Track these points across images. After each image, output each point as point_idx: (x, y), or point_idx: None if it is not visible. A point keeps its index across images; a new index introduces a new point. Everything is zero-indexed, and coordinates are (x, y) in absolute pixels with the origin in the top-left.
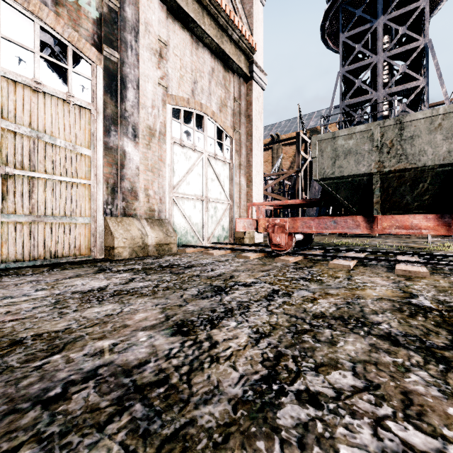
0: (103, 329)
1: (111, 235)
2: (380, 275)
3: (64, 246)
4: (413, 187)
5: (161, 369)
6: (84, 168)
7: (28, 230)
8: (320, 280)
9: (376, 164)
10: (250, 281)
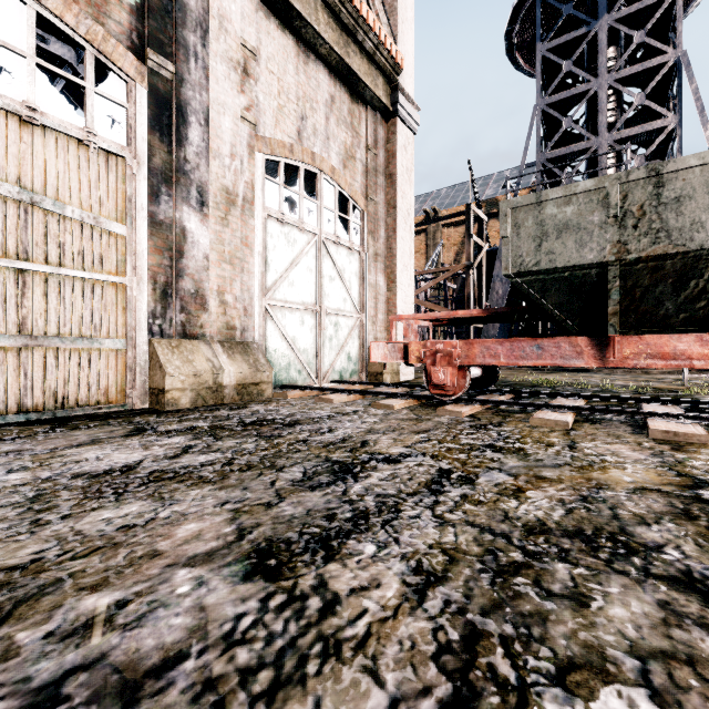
0: (108, 562)
1: (160, 369)
2: (624, 440)
3: (79, 388)
4: (679, 286)
5: (209, 681)
6: (115, 256)
7: (16, 361)
8: (521, 450)
9: (614, 247)
10: (397, 452)
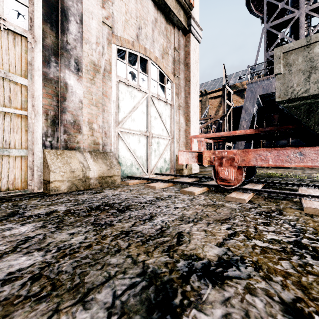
0: None
1: (47, 168)
2: None
3: None
4: None
5: None
6: (20, 97)
7: None
8: None
9: None
10: (214, 255)
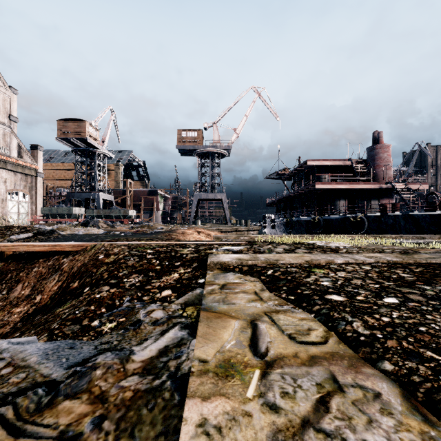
0: None
1: None
2: None
3: None
4: (54, 216)
5: None
6: None
7: None
8: None
9: (49, 212)
10: None
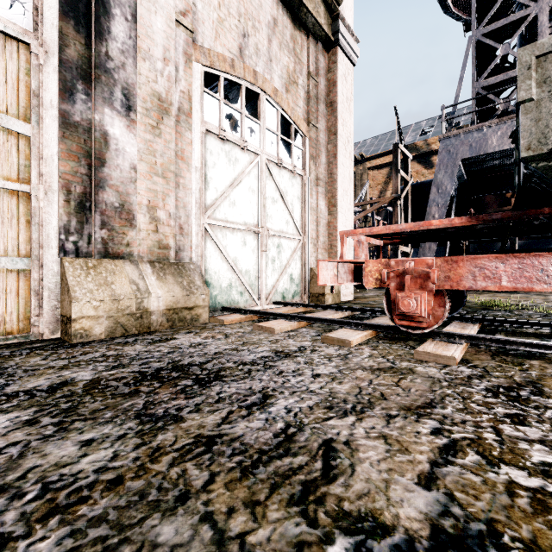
0: None
1: (67, 293)
2: None
3: None
4: None
5: None
6: (15, 159)
7: None
8: None
9: None
10: (418, 516)
